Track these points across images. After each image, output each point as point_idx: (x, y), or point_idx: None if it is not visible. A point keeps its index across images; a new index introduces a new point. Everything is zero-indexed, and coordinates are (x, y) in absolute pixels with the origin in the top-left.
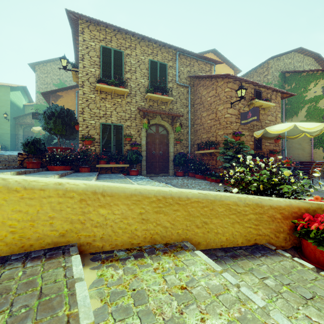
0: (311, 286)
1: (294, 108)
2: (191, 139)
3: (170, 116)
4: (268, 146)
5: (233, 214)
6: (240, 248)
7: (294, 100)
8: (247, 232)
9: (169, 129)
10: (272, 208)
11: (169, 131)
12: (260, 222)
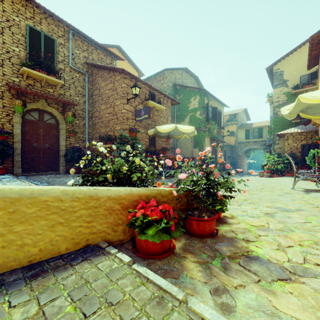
0: (109, 290)
1: (182, 115)
2: (89, 132)
3: (61, 103)
4: (161, 144)
5: (54, 213)
6: (61, 257)
7: (182, 108)
8: (75, 233)
9: (59, 118)
10: (110, 199)
11: (59, 121)
12: (95, 217)
